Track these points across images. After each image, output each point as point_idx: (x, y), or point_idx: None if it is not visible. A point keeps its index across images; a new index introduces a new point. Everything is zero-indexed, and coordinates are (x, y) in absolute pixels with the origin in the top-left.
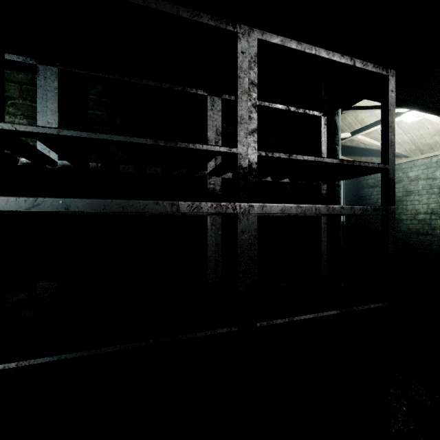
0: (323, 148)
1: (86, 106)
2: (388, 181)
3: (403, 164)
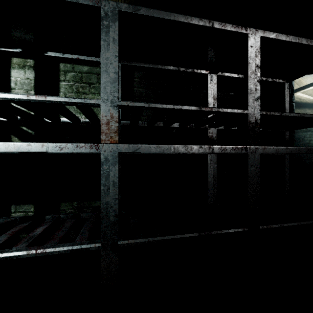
0: (286, 106)
1: (133, 85)
2: None
3: None
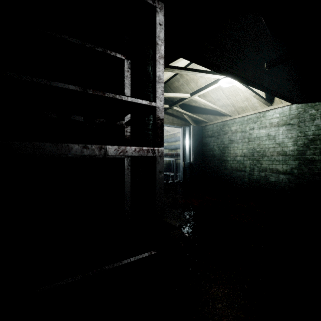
0: (127, 91)
1: None
2: (156, 120)
3: (228, 121)
